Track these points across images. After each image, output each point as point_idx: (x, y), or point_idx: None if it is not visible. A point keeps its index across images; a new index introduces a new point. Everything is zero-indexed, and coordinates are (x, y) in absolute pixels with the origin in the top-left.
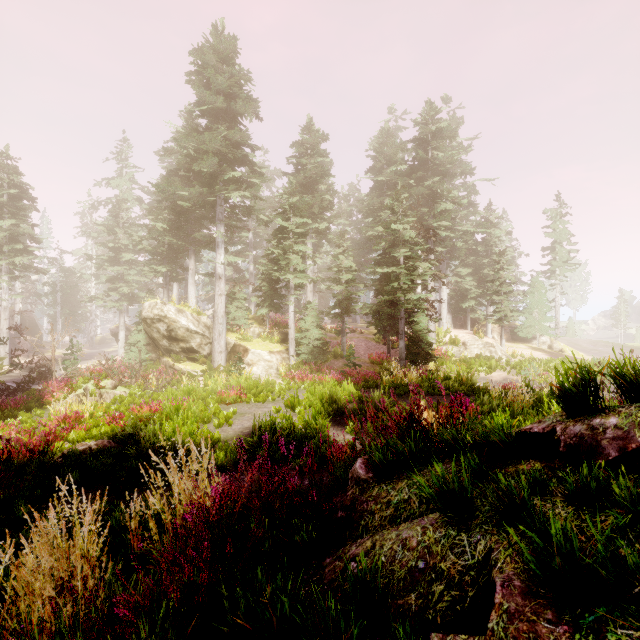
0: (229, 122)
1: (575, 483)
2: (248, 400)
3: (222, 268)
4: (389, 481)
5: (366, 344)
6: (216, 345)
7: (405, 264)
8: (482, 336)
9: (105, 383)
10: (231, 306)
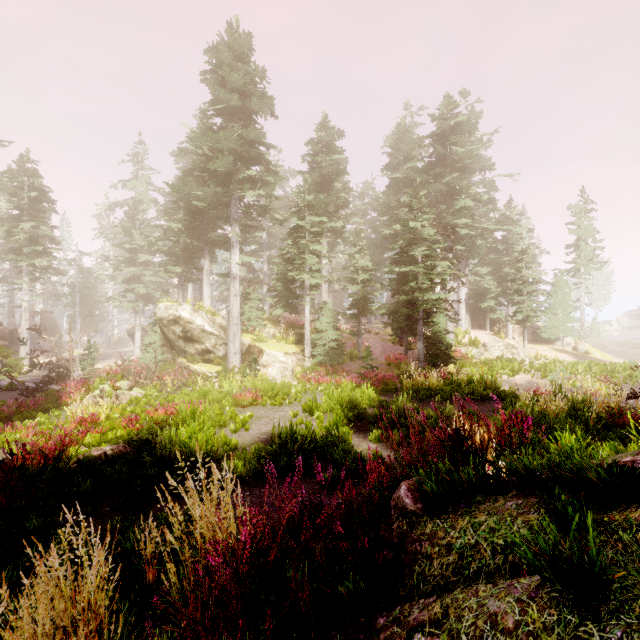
0: (244, 120)
1: None
2: (264, 403)
3: (237, 268)
4: (445, 516)
5: (382, 345)
6: (231, 346)
7: (424, 263)
8: (503, 337)
9: (121, 384)
10: (246, 306)
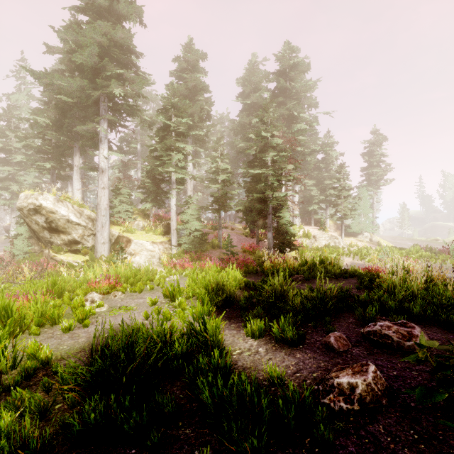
0: (113, 24)
1: None
2: (123, 290)
3: (105, 162)
4: None
5: (237, 237)
6: (99, 236)
7: (273, 167)
8: (328, 230)
9: None
10: (116, 201)
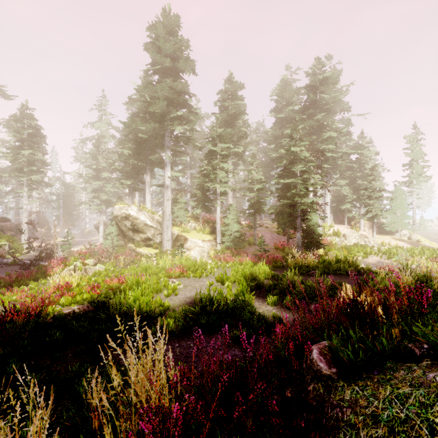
0: (174, 77)
1: None
2: (188, 275)
3: (169, 181)
4: (362, 383)
5: (271, 235)
6: (165, 235)
7: (301, 176)
8: (358, 230)
9: (89, 261)
10: (175, 208)
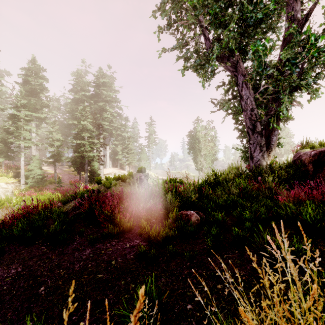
0: None
1: (89, 191)
2: None
3: None
4: (66, 204)
5: (69, 176)
6: None
7: (88, 140)
8: (122, 170)
9: None
10: None
